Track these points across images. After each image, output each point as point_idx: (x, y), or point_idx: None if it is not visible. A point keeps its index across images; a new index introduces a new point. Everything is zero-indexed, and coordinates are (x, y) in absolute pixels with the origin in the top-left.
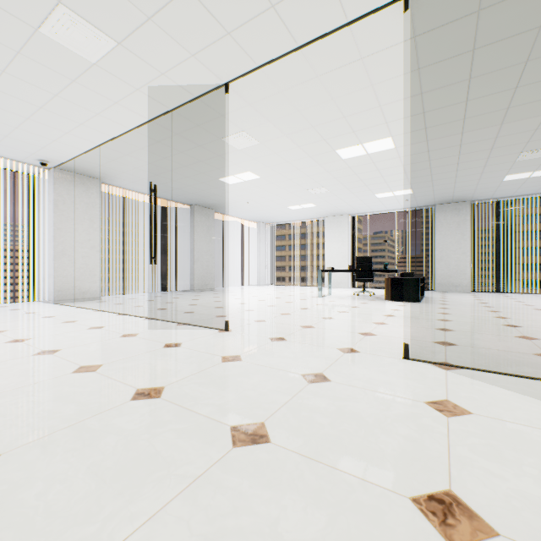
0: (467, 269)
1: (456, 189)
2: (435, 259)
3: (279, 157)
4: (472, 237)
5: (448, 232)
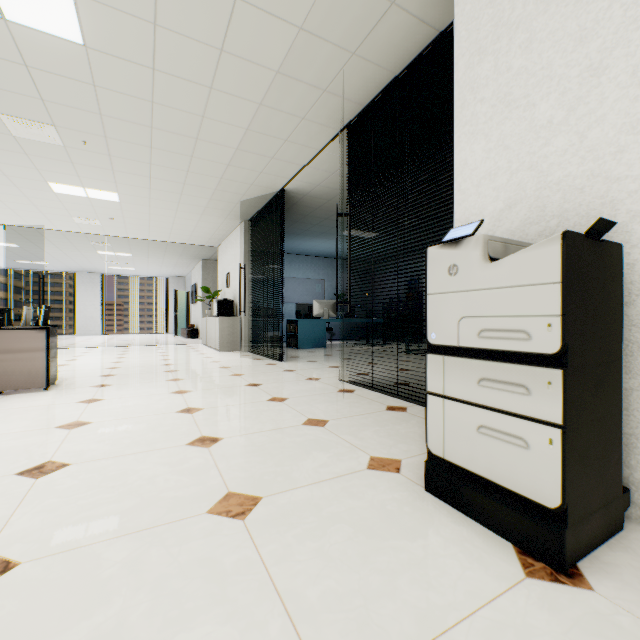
0: (100, 319)
1: (84, 267)
2: (77, 312)
3: None
4: (104, 297)
5: (86, 293)
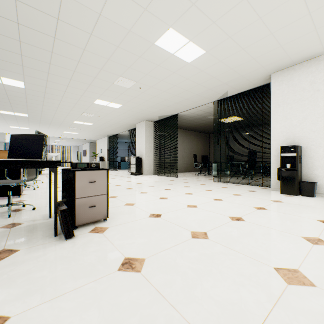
0: None
1: None
2: None
3: (1, 136)
4: None
5: None
